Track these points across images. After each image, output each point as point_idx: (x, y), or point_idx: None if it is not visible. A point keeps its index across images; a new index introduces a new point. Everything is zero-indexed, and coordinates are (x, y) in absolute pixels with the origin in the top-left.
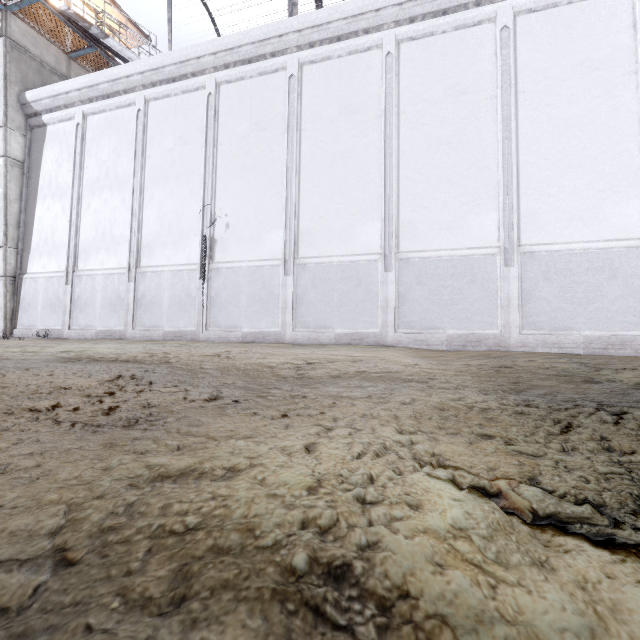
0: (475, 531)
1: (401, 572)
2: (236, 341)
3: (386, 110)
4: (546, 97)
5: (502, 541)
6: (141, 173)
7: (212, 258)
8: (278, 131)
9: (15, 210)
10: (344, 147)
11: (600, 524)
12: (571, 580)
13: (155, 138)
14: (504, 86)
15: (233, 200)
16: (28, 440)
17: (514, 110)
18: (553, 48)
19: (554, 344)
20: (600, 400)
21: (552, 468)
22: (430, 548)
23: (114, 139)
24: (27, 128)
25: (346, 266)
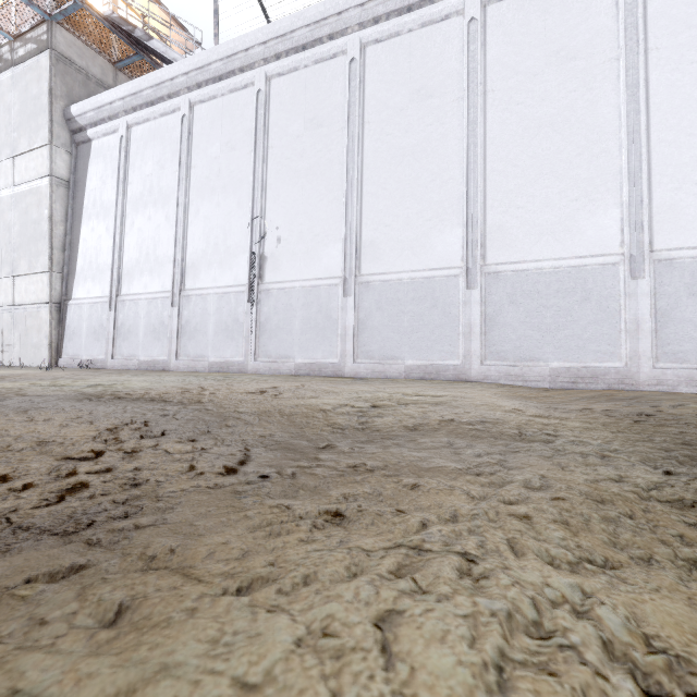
0: None
1: None
2: (288, 374)
3: (469, 90)
4: (690, 52)
5: None
6: (186, 185)
7: (262, 278)
8: (337, 126)
9: (60, 232)
10: (416, 139)
11: None
12: None
13: (200, 145)
14: (629, 44)
15: (285, 210)
16: None
17: (643, 74)
18: None
19: None
20: None
21: None
22: None
23: (158, 150)
24: (73, 145)
25: (419, 283)
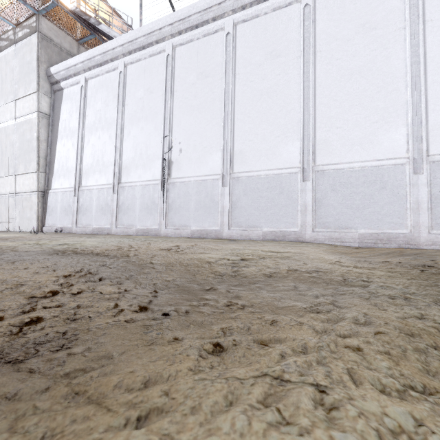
0: None
1: None
2: (186, 236)
3: (304, 51)
4: None
5: None
6: (122, 116)
7: (170, 175)
8: (218, 77)
9: (44, 147)
10: (269, 84)
11: None
12: None
13: (131, 91)
14: (412, 18)
15: (185, 131)
16: None
17: (422, 37)
18: None
19: None
20: None
21: None
22: None
23: (104, 94)
24: (52, 92)
25: (271, 178)
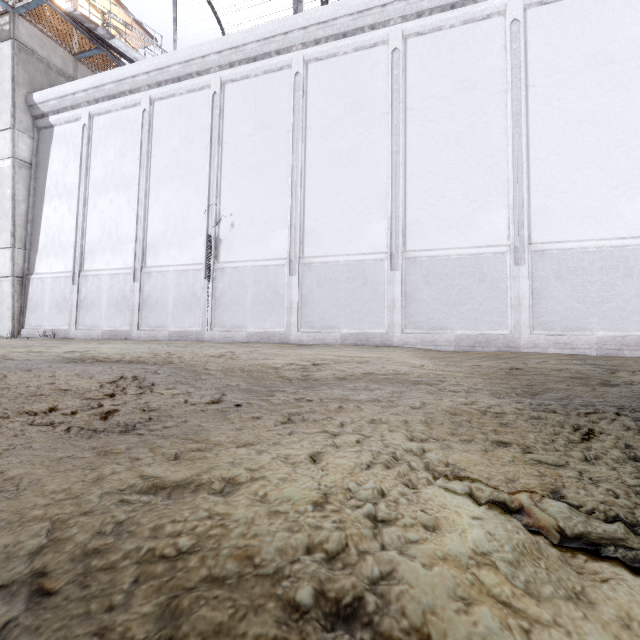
0: (499, 556)
1: (420, 610)
2: (241, 341)
3: (393, 107)
4: (558, 91)
5: (530, 568)
6: (146, 173)
7: (217, 258)
8: (283, 129)
9: (23, 211)
10: (350, 145)
11: (636, 546)
12: (614, 618)
13: (160, 138)
14: (514, 81)
15: (238, 199)
16: (20, 446)
17: (524, 105)
18: (565, 41)
19: (566, 345)
20: (621, 404)
21: (576, 480)
22: (451, 579)
23: (120, 139)
24: (34, 129)
25: (352, 265)
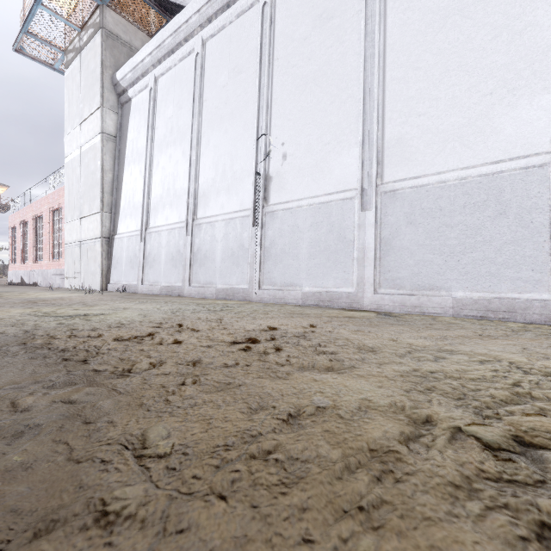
0: None
1: None
2: (294, 303)
3: None
4: None
5: None
6: (198, 119)
7: (266, 200)
8: (351, 12)
9: (109, 179)
10: None
11: None
12: None
13: (211, 78)
14: None
15: (291, 123)
16: None
17: None
18: None
19: None
20: None
21: None
22: None
23: (177, 93)
24: (119, 106)
25: (473, 184)
